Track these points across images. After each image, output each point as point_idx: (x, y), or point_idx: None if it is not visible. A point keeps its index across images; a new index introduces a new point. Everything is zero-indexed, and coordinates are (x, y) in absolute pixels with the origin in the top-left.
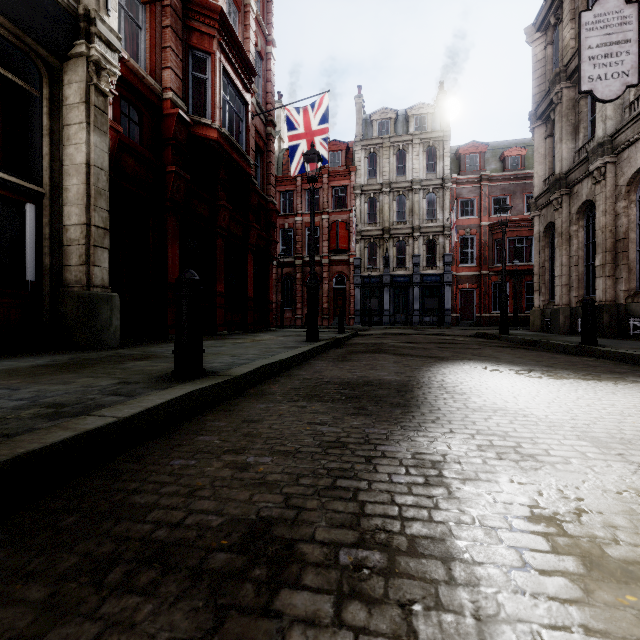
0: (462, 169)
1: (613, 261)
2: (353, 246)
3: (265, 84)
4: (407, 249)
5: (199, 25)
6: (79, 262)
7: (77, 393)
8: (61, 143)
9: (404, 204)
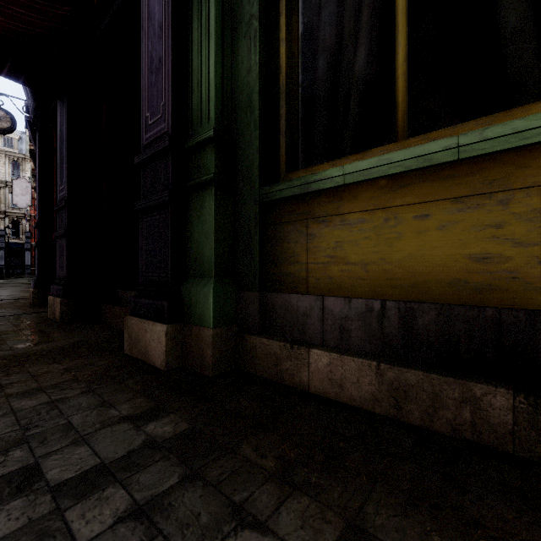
0: None
1: None
2: None
3: None
4: None
5: None
6: None
7: None
8: None
9: None
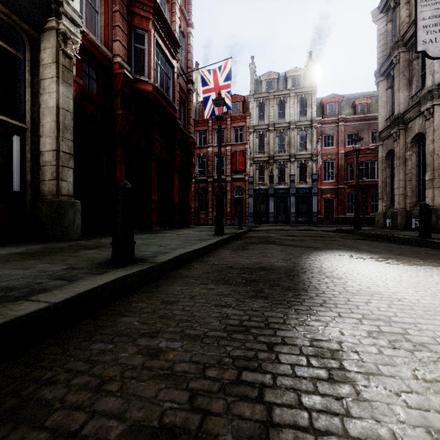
0: (325, 113)
1: (439, 176)
2: (248, 168)
3: (186, 54)
4: (286, 170)
5: (139, 10)
6: (51, 178)
7: (30, 277)
8: (39, 92)
9: (284, 138)
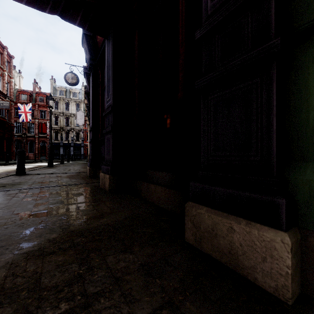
0: None
1: None
2: (47, 133)
3: (10, 90)
4: (69, 135)
5: None
6: None
7: None
8: None
9: (68, 120)
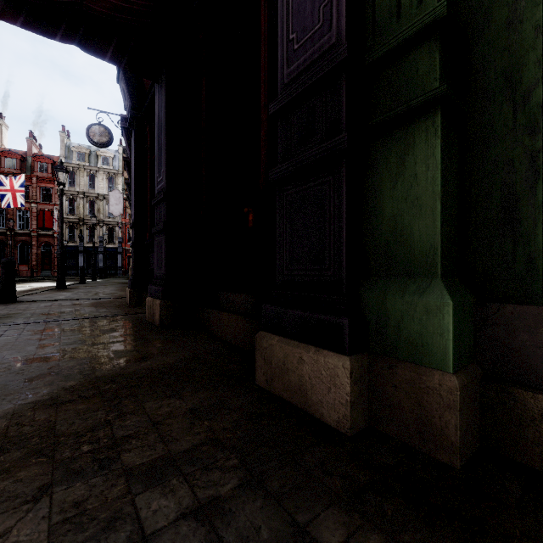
0: None
1: None
2: (54, 229)
3: None
4: (96, 232)
5: None
6: None
7: None
8: None
9: (94, 205)
